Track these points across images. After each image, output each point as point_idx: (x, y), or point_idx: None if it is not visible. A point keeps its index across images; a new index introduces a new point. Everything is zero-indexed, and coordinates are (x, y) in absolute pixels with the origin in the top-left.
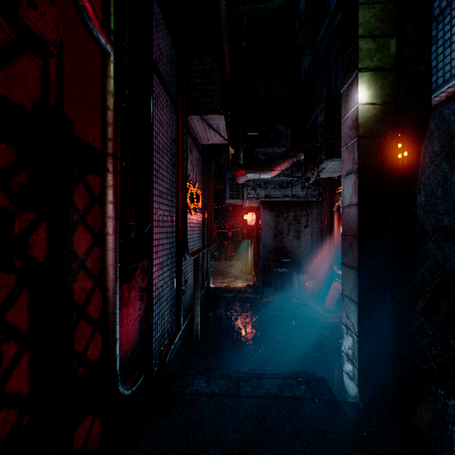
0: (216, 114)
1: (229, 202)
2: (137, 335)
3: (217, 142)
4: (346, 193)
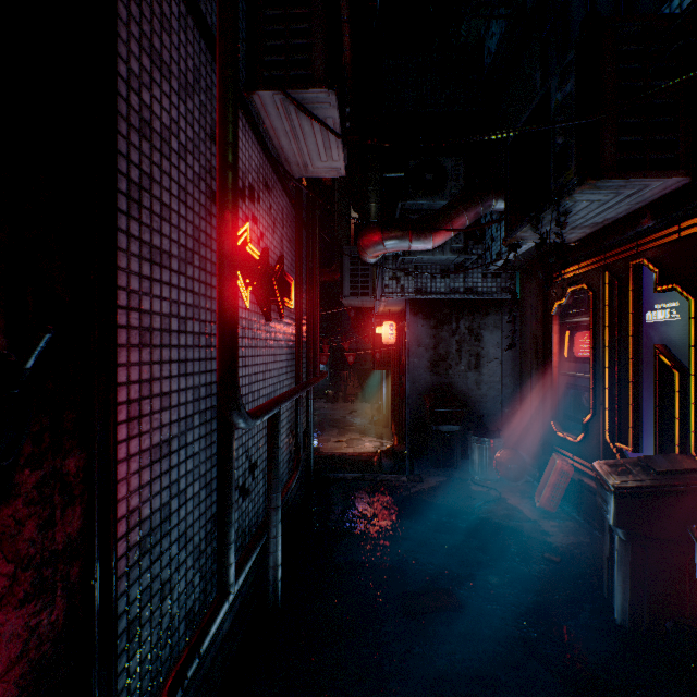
0: (317, 86)
1: (351, 304)
2: None
3: (323, 173)
4: None
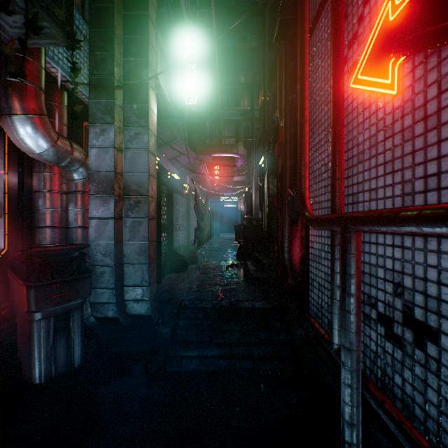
0: None
1: None
2: (299, 266)
3: None
4: (152, 166)
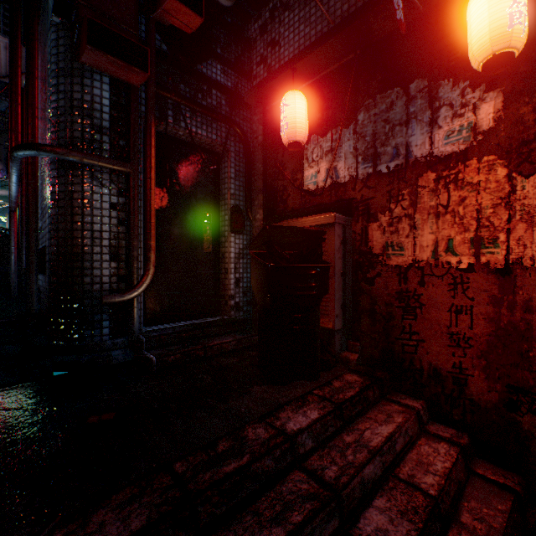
0: None
1: None
2: None
3: None
4: None
